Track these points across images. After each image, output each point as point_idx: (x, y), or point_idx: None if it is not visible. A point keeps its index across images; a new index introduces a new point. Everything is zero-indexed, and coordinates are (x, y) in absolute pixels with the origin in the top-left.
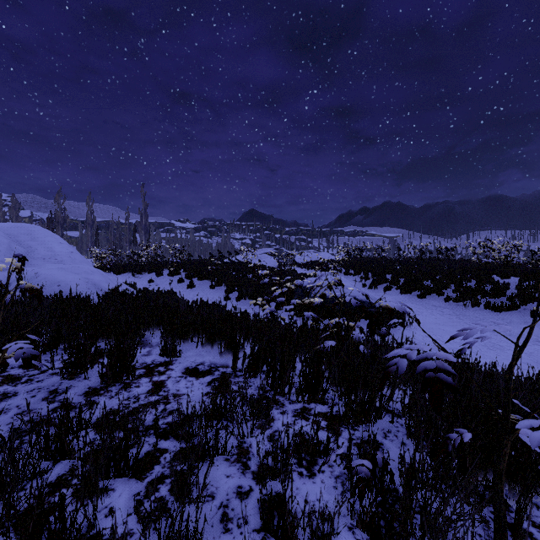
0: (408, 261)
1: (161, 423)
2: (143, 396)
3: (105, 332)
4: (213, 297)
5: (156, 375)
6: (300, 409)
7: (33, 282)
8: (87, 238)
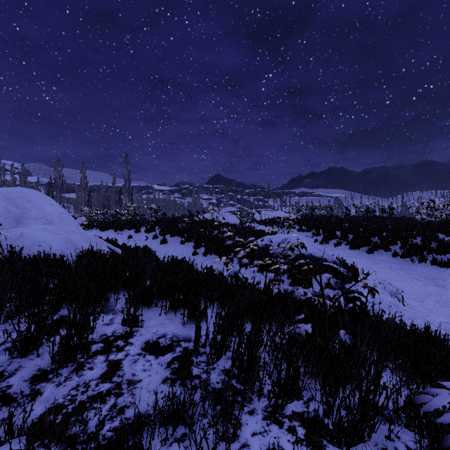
0: (355, 219)
1: (107, 428)
2: (93, 383)
3: (69, 298)
4: (183, 252)
5: (113, 352)
6: (271, 407)
7: (17, 242)
8: (81, 199)
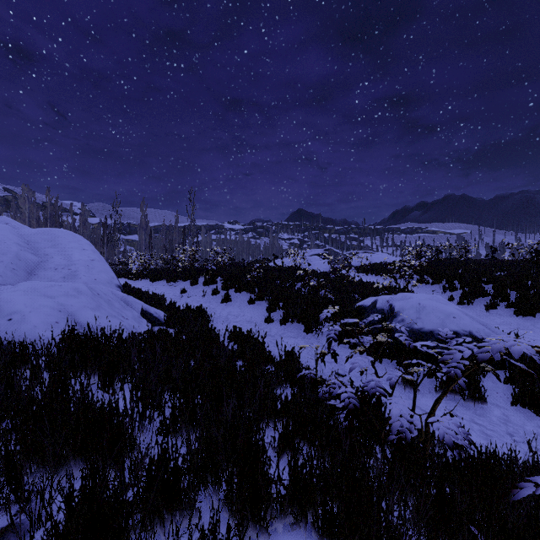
0: (510, 266)
1: None
2: None
3: None
4: (252, 316)
5: None
6: None
7: None
8: (141, 241)
